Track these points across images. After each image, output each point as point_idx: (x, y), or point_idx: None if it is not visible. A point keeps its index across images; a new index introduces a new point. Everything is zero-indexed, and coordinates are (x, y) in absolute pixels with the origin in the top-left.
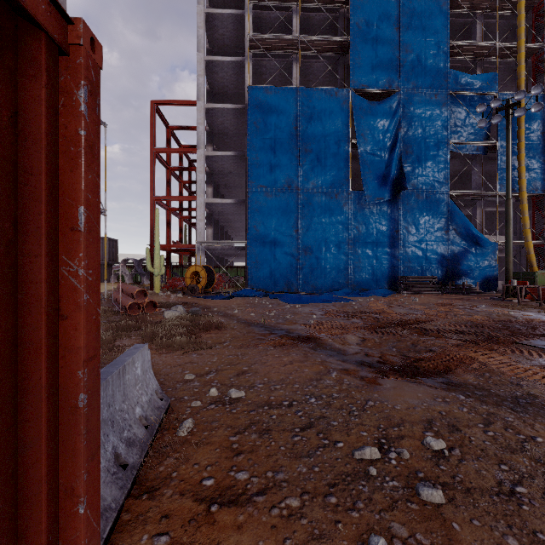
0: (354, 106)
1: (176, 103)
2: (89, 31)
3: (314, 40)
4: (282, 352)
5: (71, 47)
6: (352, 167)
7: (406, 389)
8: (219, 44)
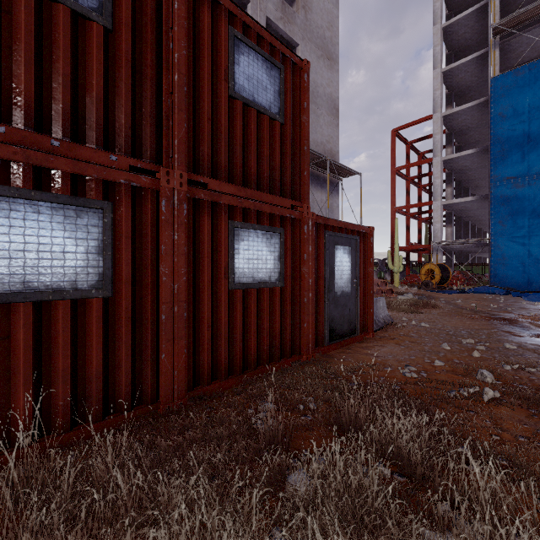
0: None
1: (413, 124)
2: (372, 227)
3: None
4: (469, 321)
5: (369, 231)
6: None
7: (538, 340)
8: (459, 44)
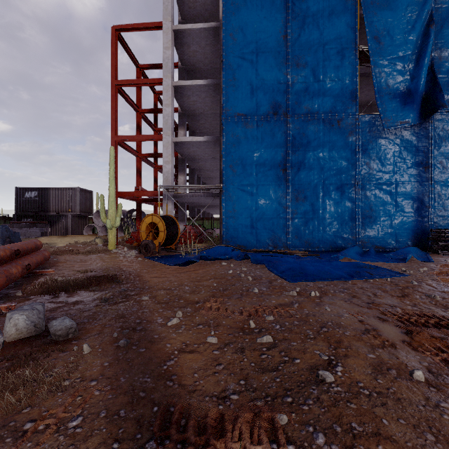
0: None
1: (140, 26)
2: None
3: None
4: None
5: None
6: None
7: None
8: None
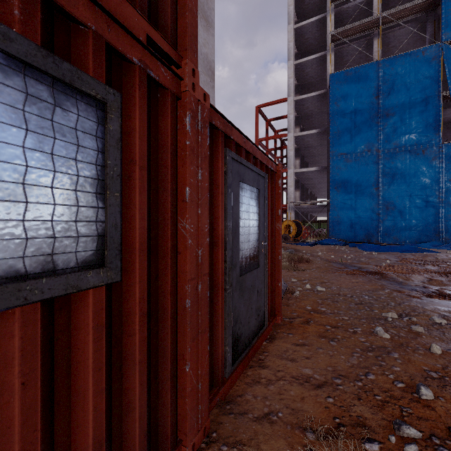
0: (446, 58)
1: (273, 103)
2: (280, 164)
3: (397, 11)
4: (352, 277)
5: (277, 170)
6: (446, 118)
7: (441, 303)
8: (305, 46)
